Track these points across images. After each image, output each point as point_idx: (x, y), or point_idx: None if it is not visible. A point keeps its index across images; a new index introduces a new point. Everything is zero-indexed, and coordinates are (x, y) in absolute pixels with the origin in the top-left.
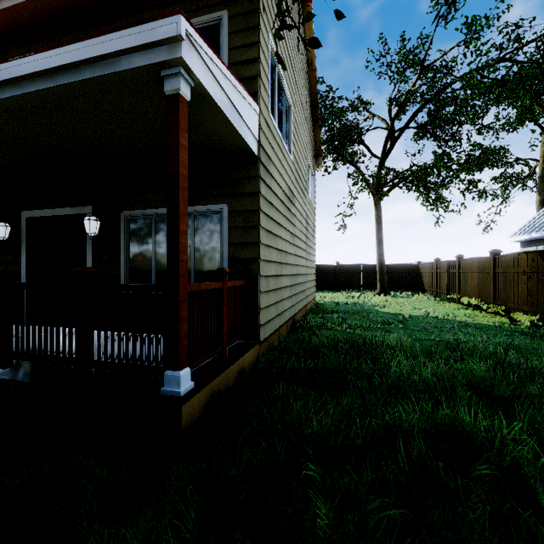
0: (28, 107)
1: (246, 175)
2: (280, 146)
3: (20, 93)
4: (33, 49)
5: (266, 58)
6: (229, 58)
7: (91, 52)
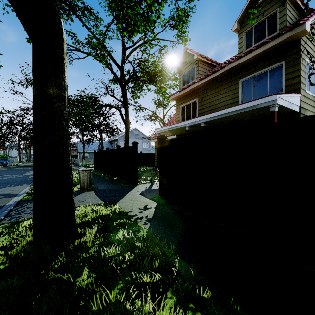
0: (227, 117)
1: None
2: (311, 100)
3: (228, 115)
4: (208, 89)
5: (303, 71)
6: (285, 77)
7: (250, 105)
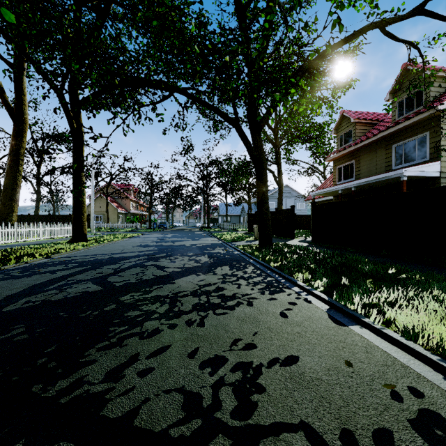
0: (372, 183)
1: (435, 183)
2: None
3: (372, 182)
4: (365, 152)
5: None
6: (429, 146)
7: (386, 175)
